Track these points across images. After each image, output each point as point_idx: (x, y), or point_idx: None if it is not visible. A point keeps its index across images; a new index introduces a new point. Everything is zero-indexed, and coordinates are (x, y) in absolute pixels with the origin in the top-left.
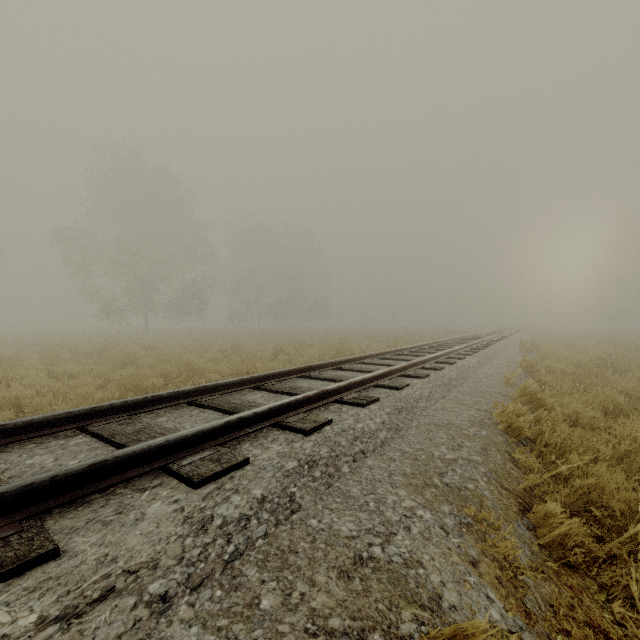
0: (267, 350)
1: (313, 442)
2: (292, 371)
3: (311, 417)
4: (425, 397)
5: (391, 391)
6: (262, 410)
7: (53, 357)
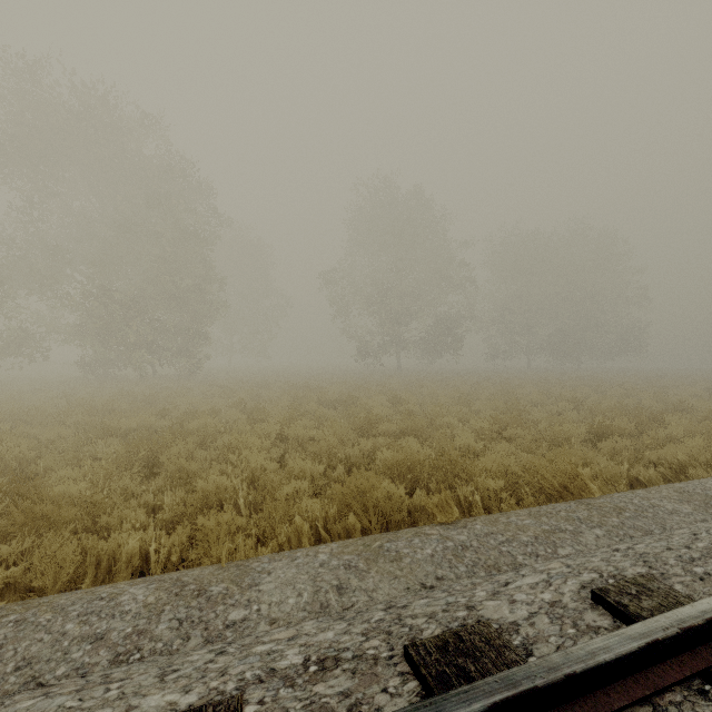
0: (568, 417)
1: None
2: None
3: None
4: None
5: None
6: None
7: (293, 411)
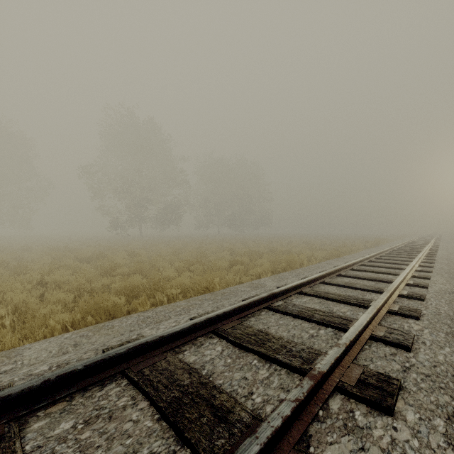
0: (225, 258)
1: None
2: (254, 302)
3: None
4: None
5: (399, 353)
6: None
7: (52, 265)
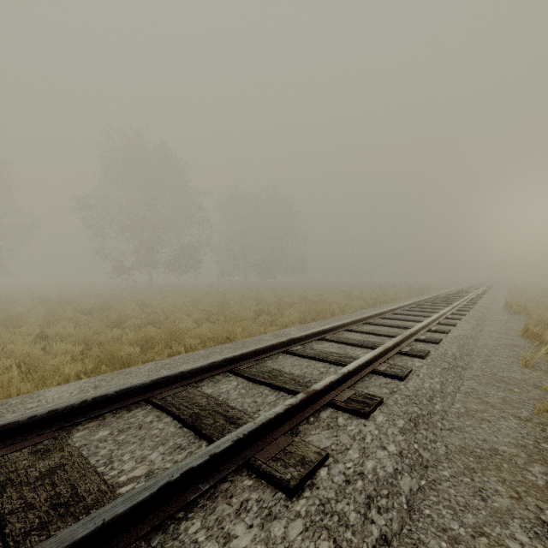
0: (250, 308)
1: (302, 521)
2: (272, 346)
3: (297, 447)
4: (438, 392)
5: (393, 382)
6: (224, 447)
7: (51, 317)
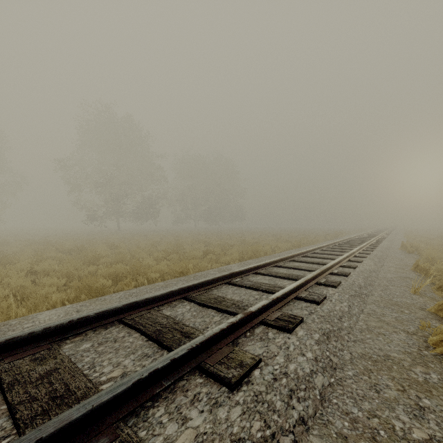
0: (199, 249)
1: (240, 407)
2: (217, 279)
3: (236, 354)
4: (346, 313)
5: (311, 305)
6: (181, 354)
7: (39, 256)
